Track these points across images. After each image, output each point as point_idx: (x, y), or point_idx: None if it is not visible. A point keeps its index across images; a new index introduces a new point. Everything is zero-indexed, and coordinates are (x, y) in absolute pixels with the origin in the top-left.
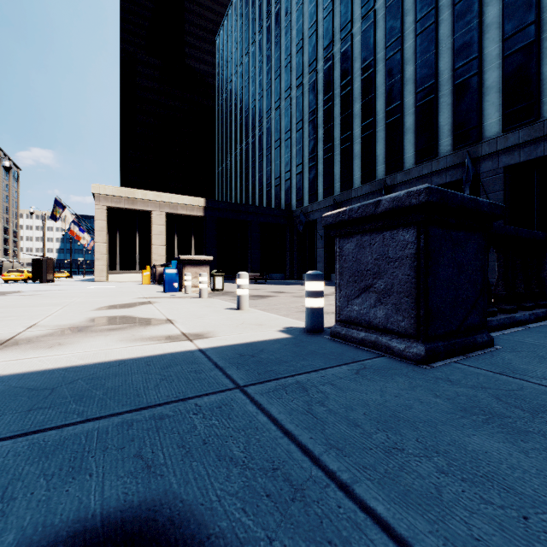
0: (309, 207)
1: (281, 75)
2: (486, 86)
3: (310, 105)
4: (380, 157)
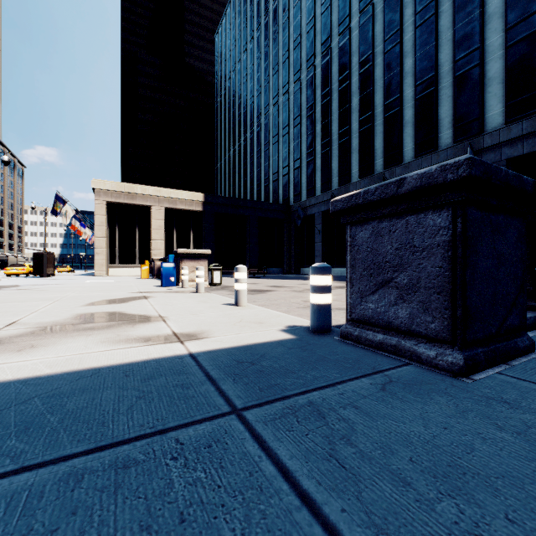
0: (307, 201)
1: (279, 71)
2: (488, 77)
3: (308, 100)
4: (379, 151)
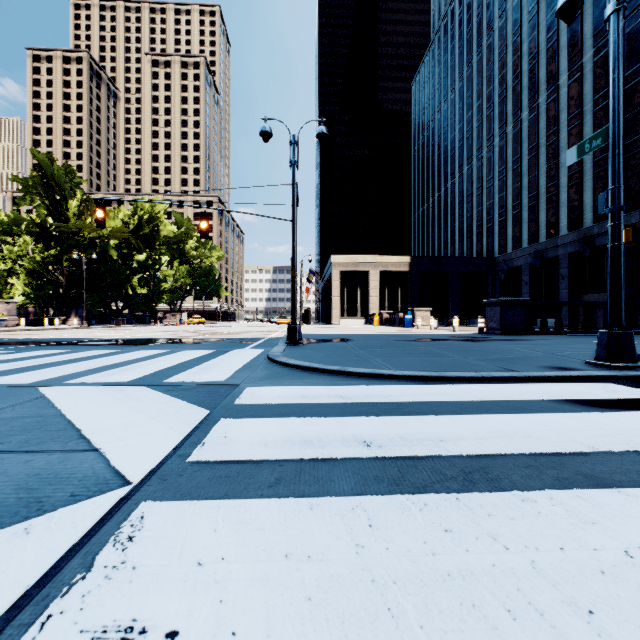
0: (513, 254)
1: (483, 123)
2: None
3: (514, 154)
4: (588, 206)
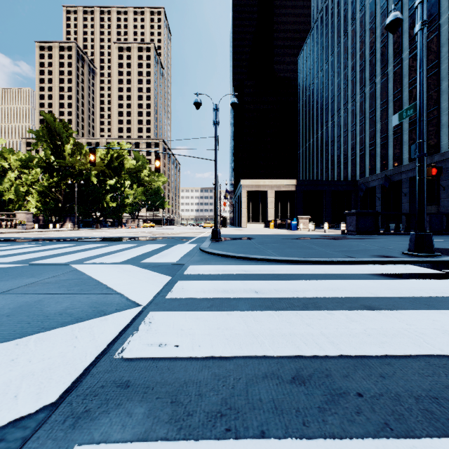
0: (369, 178)
1: (348, 86)
2: None
3: (370, 107)
4: None
